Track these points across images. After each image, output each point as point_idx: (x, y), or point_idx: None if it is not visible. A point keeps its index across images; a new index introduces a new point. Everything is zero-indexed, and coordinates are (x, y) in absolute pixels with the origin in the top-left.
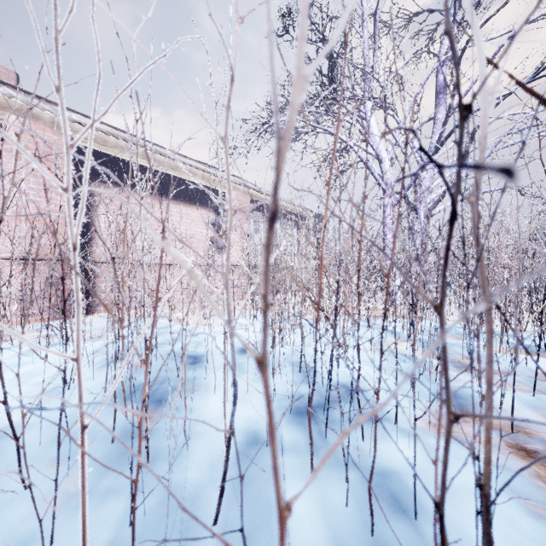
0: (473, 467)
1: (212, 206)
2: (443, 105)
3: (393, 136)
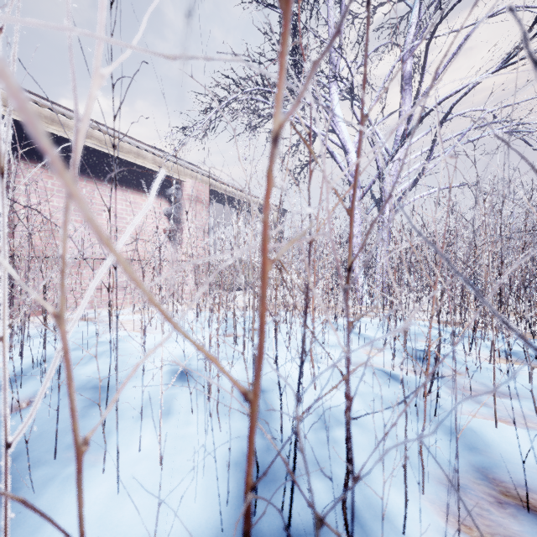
0: None
1: (166, 195)
2: (408, 96)
3: None
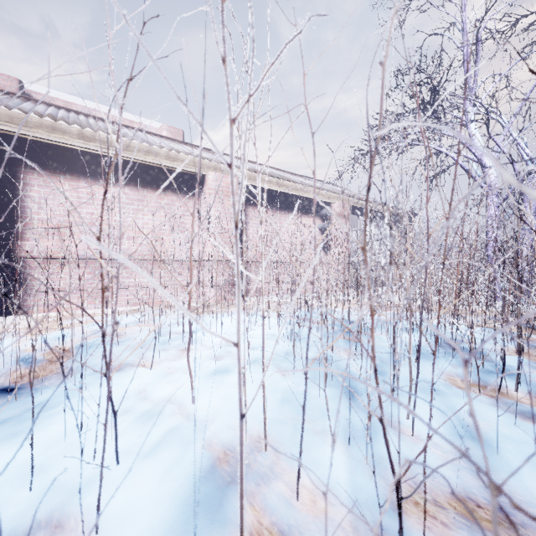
0: None
1: (320, 215)
2: None
3: (497, 145)
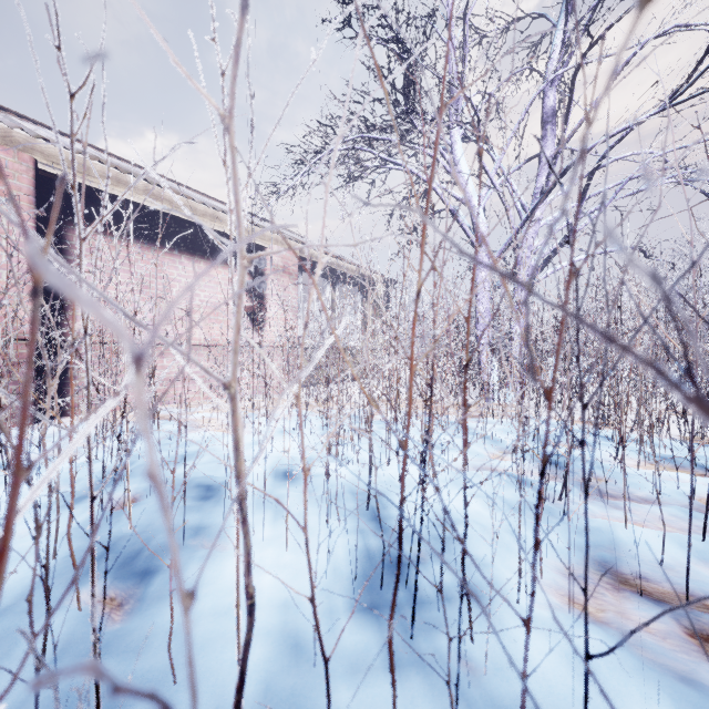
0: (651, 689)
1: None
2: (551, 138)
3: (489, 177)
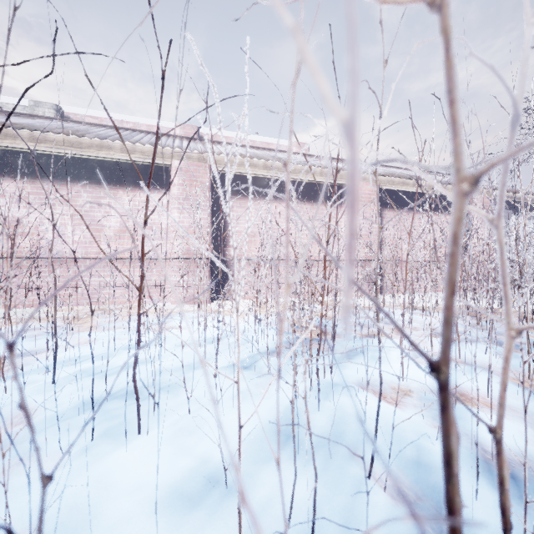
0: None
1: None
2: None
3: None
